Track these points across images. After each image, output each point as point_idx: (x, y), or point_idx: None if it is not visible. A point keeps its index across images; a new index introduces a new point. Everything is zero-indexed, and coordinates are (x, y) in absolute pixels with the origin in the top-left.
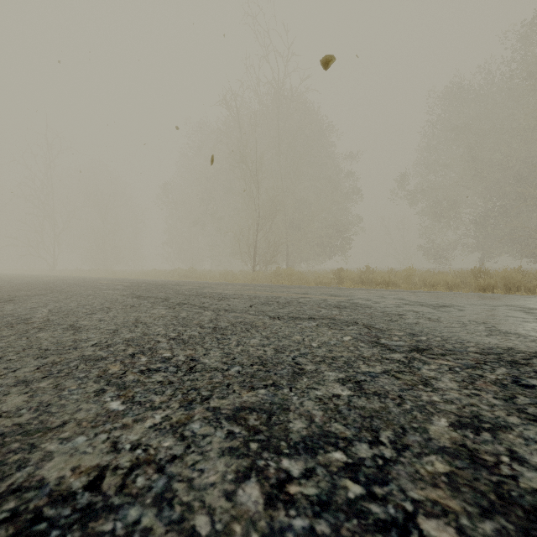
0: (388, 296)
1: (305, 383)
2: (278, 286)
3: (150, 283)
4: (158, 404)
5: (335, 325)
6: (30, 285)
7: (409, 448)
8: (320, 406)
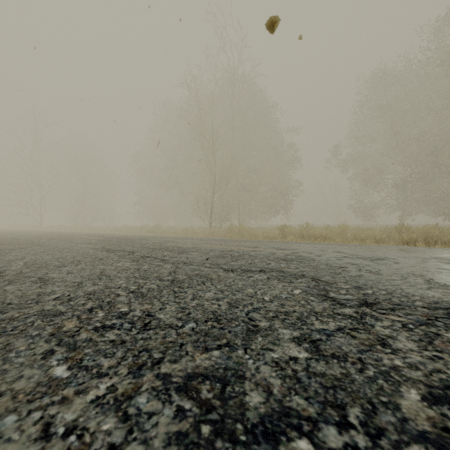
0: (327, 249)
1: (260, 342)
2: (231, 240)
3: (121, 237)
4: (105, 369)
5: (284, 278)
6: (15, 240)
7: (384, 433)
8: (278, 372)
